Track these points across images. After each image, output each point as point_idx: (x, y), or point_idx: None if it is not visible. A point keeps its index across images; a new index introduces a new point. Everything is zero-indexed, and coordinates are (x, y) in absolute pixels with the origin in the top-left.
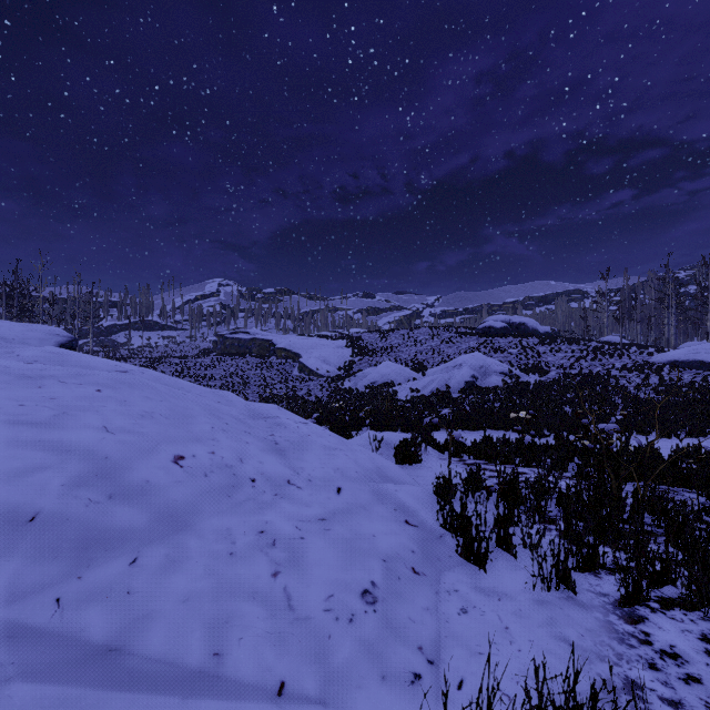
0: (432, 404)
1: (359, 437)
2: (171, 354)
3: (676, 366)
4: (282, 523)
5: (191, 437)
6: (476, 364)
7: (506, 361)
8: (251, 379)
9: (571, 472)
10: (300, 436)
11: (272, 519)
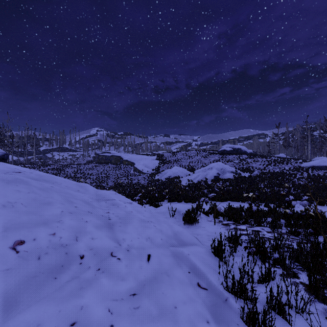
0: (199, 187)
1: (163, 207)
2: (73, 163)
3: (314, 168)
4: (96, 306)
5: (39, 221)
6: (219, 167)
7: (233, 166)
8: (110, 175)
9: (283, 228)
10: (126, 212)
11: (88, 302)
